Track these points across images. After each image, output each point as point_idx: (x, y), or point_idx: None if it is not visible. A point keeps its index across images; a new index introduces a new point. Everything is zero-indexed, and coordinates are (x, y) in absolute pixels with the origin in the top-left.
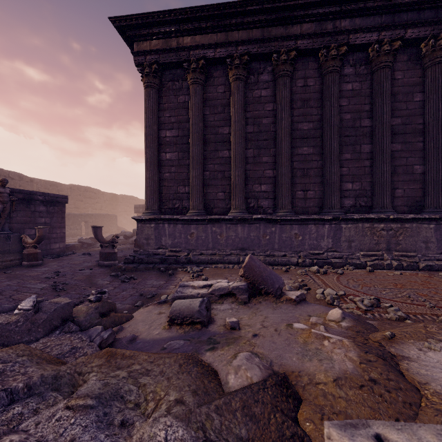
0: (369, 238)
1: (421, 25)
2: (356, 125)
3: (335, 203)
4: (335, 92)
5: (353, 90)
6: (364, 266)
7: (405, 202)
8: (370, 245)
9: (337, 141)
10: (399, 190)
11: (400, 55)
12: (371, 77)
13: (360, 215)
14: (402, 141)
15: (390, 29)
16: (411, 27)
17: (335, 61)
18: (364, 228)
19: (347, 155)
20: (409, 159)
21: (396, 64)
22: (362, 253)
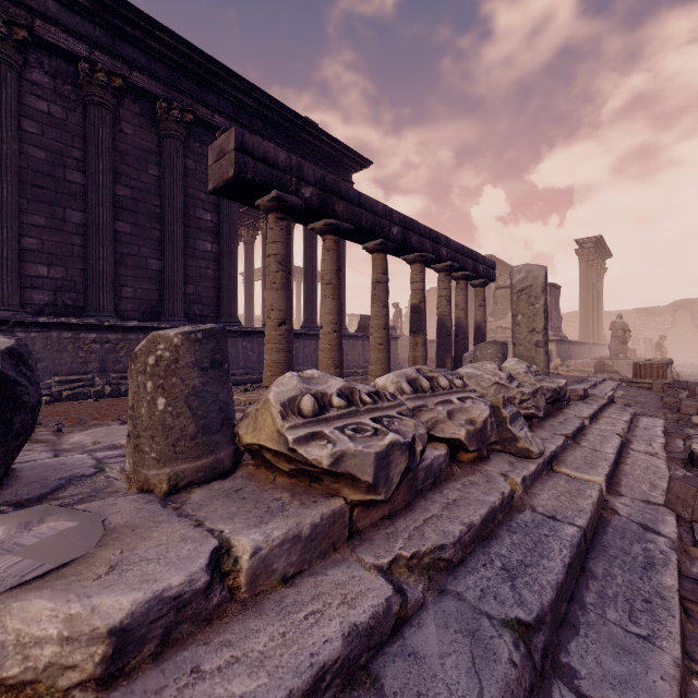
0: (72, 355)
1: (152, 77)
2: (57, 174)
3: (7, 295)
4: (7, 99)
5: (51, 114)
6: (57, 398)
7: (138, 306)
8: (73, 365)
9: (11, 188)
10: (129, 288)
11: (130, 102)
12: (85, 111)
13: (53, 317)
14: (133, 221)
15: (109, 54)
16: (140, 72)
17: (4, 44)
18: (64, 340)
19: (39, 218)
20: (143, 249)
21: (124, 111)
22: (57, 378)
